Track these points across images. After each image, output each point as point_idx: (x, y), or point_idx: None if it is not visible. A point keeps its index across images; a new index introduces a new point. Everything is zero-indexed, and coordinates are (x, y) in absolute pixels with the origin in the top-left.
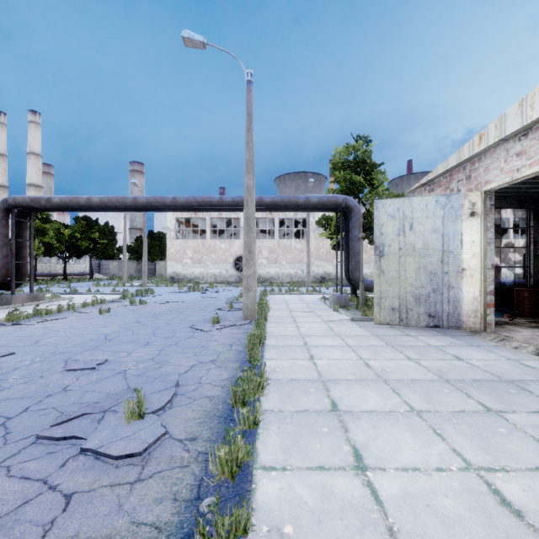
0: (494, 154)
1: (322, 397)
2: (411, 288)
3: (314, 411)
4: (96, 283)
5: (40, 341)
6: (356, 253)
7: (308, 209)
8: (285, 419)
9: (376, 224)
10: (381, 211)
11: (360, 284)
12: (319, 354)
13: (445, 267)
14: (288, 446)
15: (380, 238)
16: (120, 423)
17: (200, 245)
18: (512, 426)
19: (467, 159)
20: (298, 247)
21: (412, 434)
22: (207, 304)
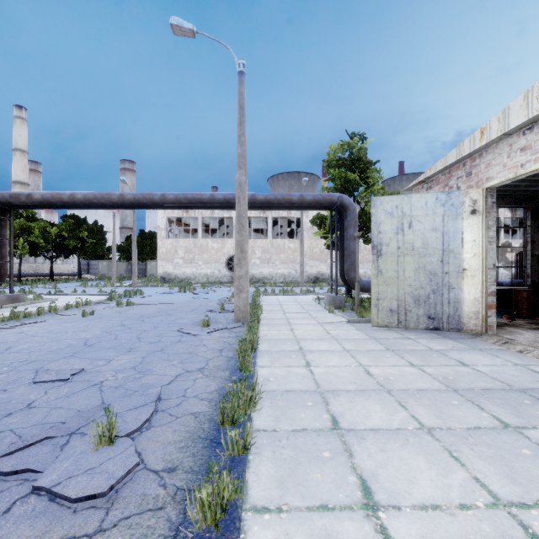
0: (497, 149)
1: (321, 412)
2: (410, 289)
3: (313, 430)
4: (83, 283)
5: (11, 348)
6: (352, 253)
7: (302, 207)
8: (279, 441)
9: (373, 222)
10: (379, 209)
11: (355, 284)
12: (316, 360)
13: (445, 267)
14: (284, 478)
15: (378, 237)
16: (87, 449)
17: (192, 245)
18: (536, 446)
19: (468, 155)
20: (292, 246)
21: (426, 459)
22: (198, 305)
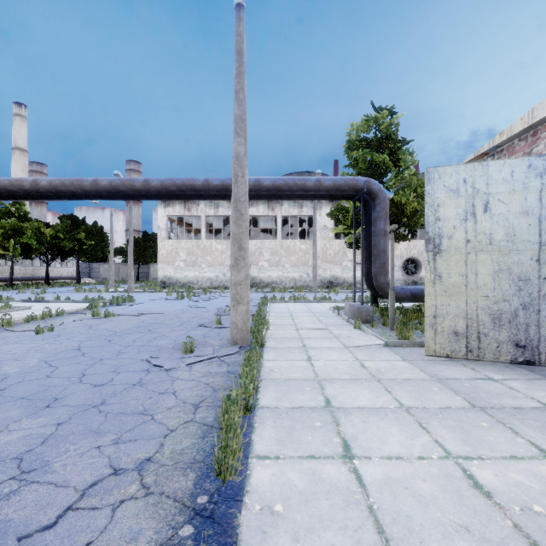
0: None
1: None
2: (486, 302)
3: None
4: (76, 288)
5: None
6: (382, 252)
7: (319, 196)
8: None
9: (428, 204)
10: (437, 185)
11: (389, 292)
12: (359, 436)
13: (543, 269)
14: None
15: (435, 226)
16: None
17: (195, 246)
18: None
19: None
20: (303, 248)
21: None
22: (191, 317)
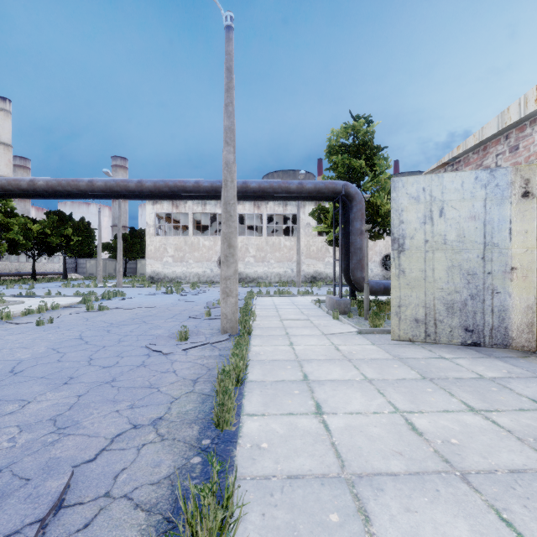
0: None
1: None
2: (441, 293)
3: None
4: (64, 283)
5: None
6: (358, 250)
7: (301, 198)
8: None
9: (393, 209)
10: (401, 192)
11: (364, 286)
12: (329, 400)
13: (487, 265)
14: None
15: (399, 228)
16: None
17: (182, 242)
18: None
19: (515, 123)
20: (287, 244)
21: None
22: (182, 309)
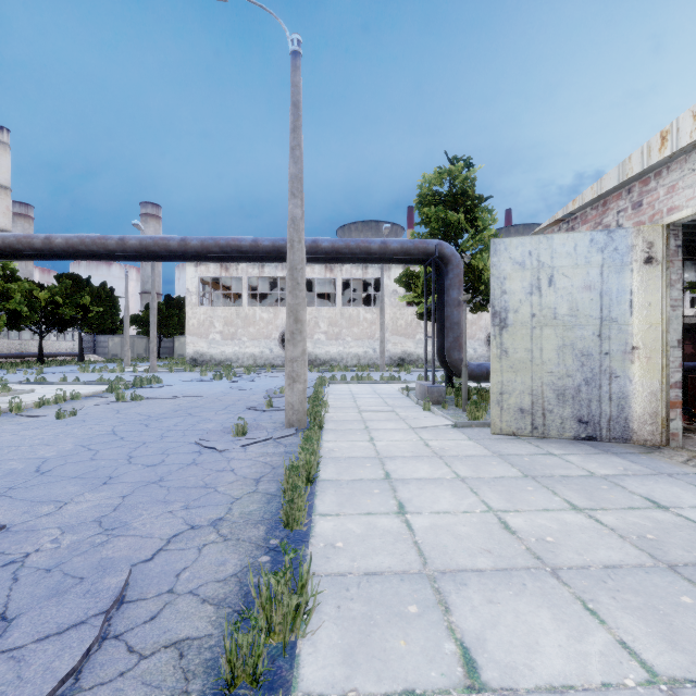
0: (687, 163)
1: (439, 633)
2: (550, 377)
3: (427, 695)
4: (82, 367)
5: None
6: (455, 325)
7: (385, 260)
8: None
9: (494, 277)
10: (504, 257)
11: (462, 369)
12: (414, 499)
13: (604, 344)
14: None
15: (501, 299)
16: None
17: (234, 314)
18: None
19: (637, 175)
20: (368, 317)
21: None
22: (236, 399)
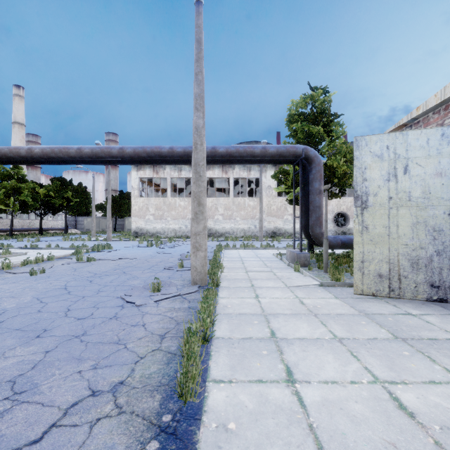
0: None
1: None
2: (405, 249)
3: None
4: (64, 237)
5: None
6: (317, 208)
7: (264, 161)
8: None
9: (356, 167)
10: (364, 151)
11: (323, 241)
12: (300, 363)
13: None
14: None
15: (362, 185)
16: None
17: (162, 202)
18: None
19: None
20: (251, 204)
21: None
22: (158, 261)
